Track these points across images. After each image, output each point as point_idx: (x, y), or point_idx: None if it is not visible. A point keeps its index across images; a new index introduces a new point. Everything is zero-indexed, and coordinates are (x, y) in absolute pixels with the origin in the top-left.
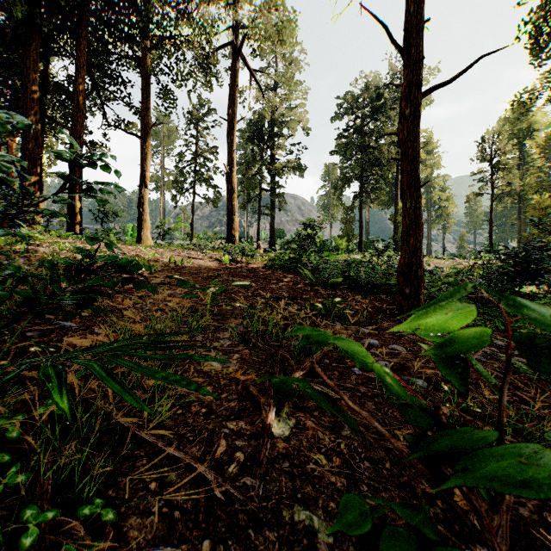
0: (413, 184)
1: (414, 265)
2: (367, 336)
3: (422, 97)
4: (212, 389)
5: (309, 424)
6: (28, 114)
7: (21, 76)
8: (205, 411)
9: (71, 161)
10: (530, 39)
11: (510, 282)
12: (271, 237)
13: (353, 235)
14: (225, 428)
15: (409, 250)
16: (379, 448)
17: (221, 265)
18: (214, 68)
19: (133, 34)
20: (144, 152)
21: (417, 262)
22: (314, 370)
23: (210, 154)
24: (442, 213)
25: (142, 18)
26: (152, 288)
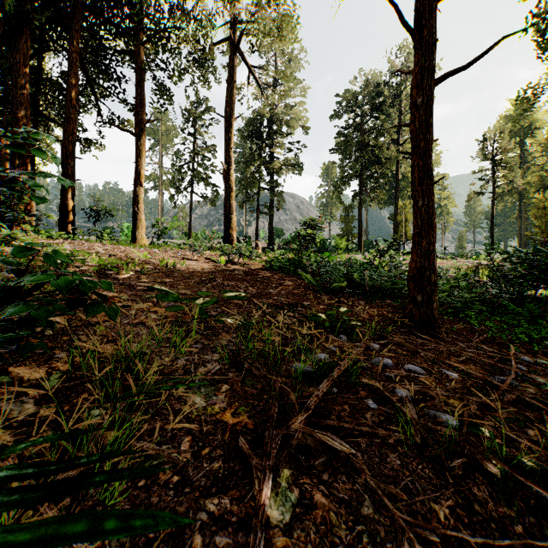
0: (426, 180)
1: (427, 270)
2: (377, 352)
3: (435, 85)
4: (190, 441)
5: (317, 497)
6: (18, 109)
7: (11, 70)
8: (177, 479)
9: (63, 158)
10: (538, 31)
11: (523, 286)
12: (270, 236)
13: (352, 234)
14: (203, 510)
15: (421, 253)
16: (415, 538)
17: (217, 267)
18: (212, 64)
19: (127, 28)
20: (139, 150)
21: (430, 266)
22: (320, 405)
23: (208, 152)
24: (441, 211)
25: (136, 11)
26: (112, 311)
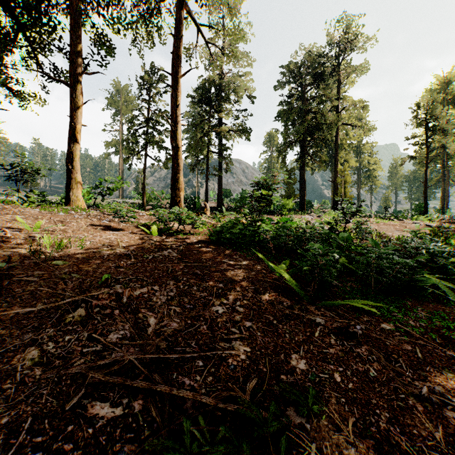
0: None
1: None
2: None
3: None
4: None
5: None
6: None
7: None
8: None
9: None
10: None
11: None
12: (219, 196)
13: (294, 195)
14: None
15: None
16: None
17: (141, 243)
18: (160, 25)
19: None
20: (74, 102)
21: None
22: None
23: (161, 118)
24: (370, 175)
25: None
26: None
